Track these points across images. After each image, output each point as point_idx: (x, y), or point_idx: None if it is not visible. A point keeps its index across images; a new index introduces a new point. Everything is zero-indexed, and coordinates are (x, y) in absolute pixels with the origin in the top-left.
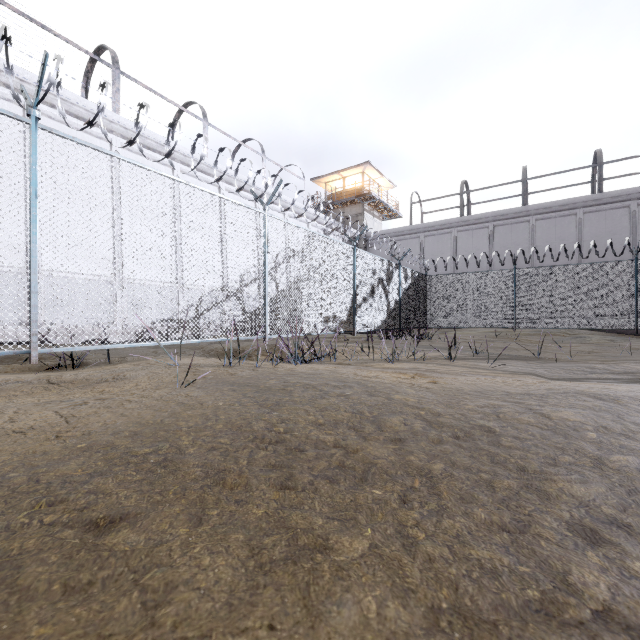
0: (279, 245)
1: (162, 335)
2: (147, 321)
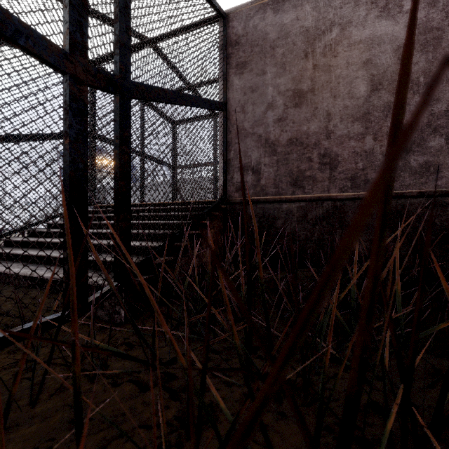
0: (40, 194)
1: None
2: None
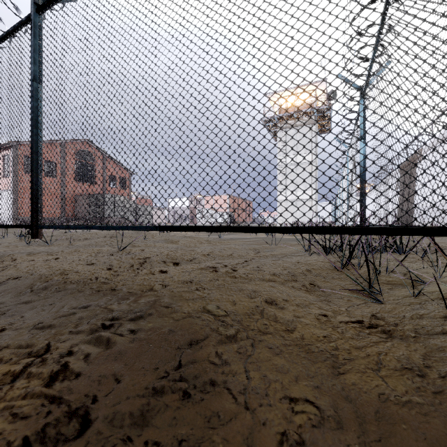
0: None
1: None
2: None
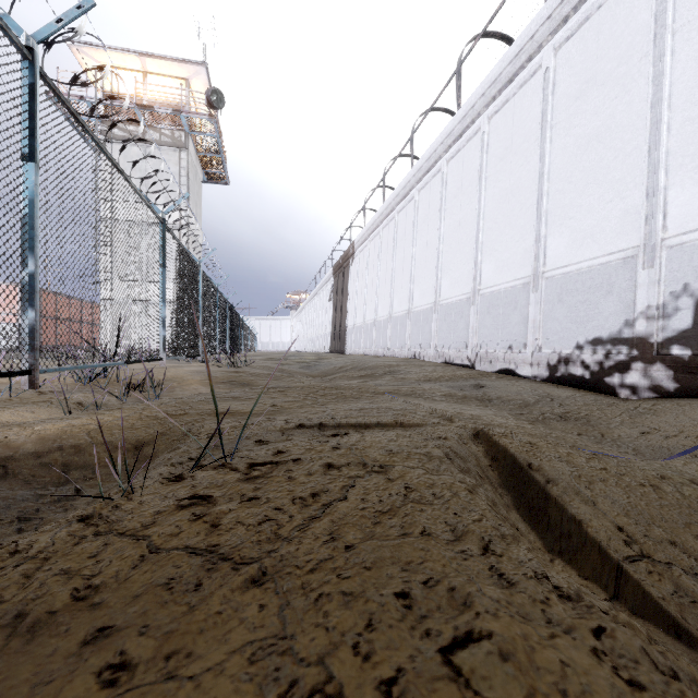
0: None
1: (591, 373)
2: (569, 343)
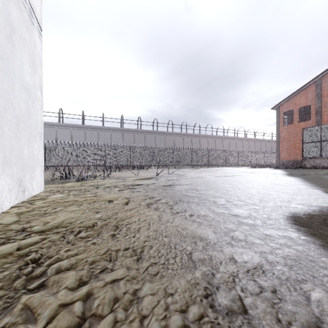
0: None
1: None
2: None
